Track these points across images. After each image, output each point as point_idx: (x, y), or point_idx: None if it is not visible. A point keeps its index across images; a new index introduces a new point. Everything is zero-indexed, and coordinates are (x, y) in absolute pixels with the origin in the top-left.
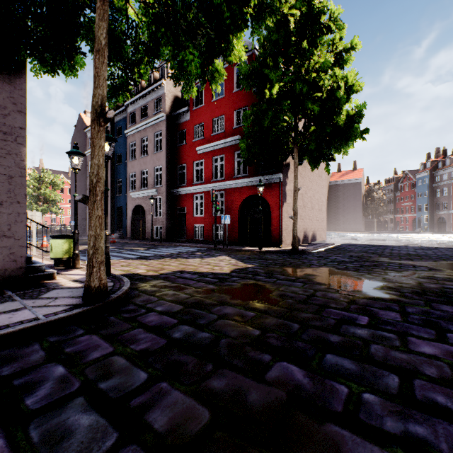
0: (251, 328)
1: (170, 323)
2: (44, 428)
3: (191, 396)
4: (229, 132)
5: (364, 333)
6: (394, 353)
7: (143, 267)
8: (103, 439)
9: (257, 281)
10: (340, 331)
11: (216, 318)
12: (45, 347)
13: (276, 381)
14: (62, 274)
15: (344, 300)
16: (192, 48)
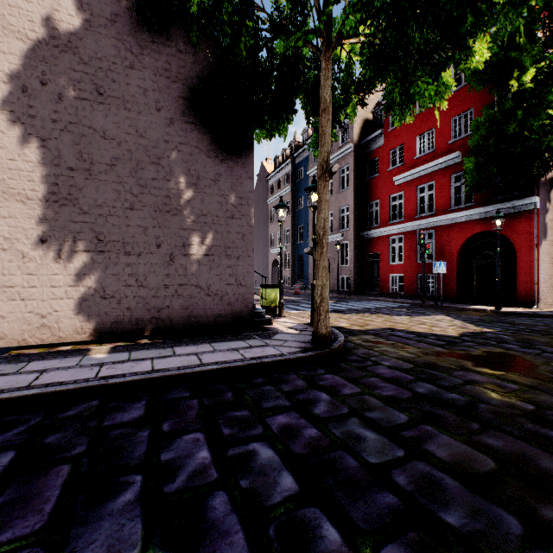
0: (518, 400)
1: (405, 378)
2: (340, 430)
3: (464, 444)
4: (442, 149)
5: None
6: None
7: (343, 320)
8: (393, 450)
9: (506, 350)
10: None
11: (461, 382)
12: (301, 378)
13: None
14: (274, 321)
15: None
16: (424, 77)
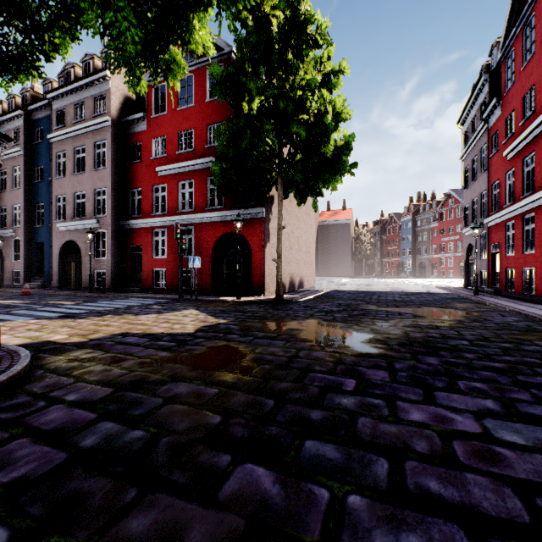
0: (210, 413)
1: (83, 420)
2: None
3: None
4: (200, 151)
5: (350, 402)
6: (383, 426)
7: (65, 330)
8: None
9: (228, 342)
10: (324, 403)
11: (161, 403)
12: None
13: (233, 499)
14: None
15: (330, 360)
16: (127, 12)
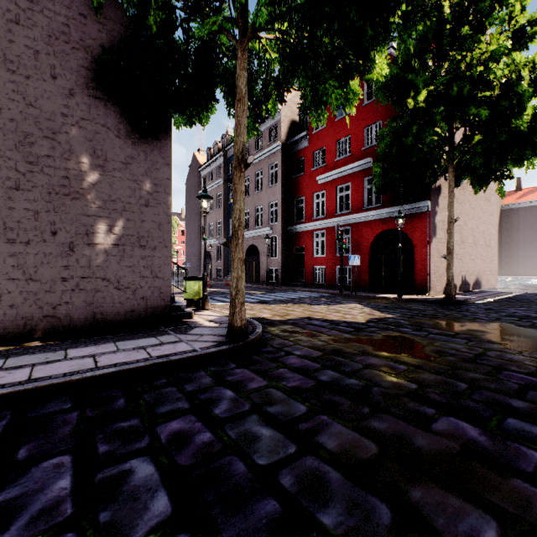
0: (405, 381)
1: (313, 366)
2: (236, 431)
3: (354, 431)
4: (357, 154)
5: None
6: None
7: (267, 311)
8: (285, 447)
9: (402, 333)
10: (526, 397)
11: (361, 367)
12: (210, 374)
13: (444, 433)
14: (196, 314)
15: (530, 364)
16: (331, 79)
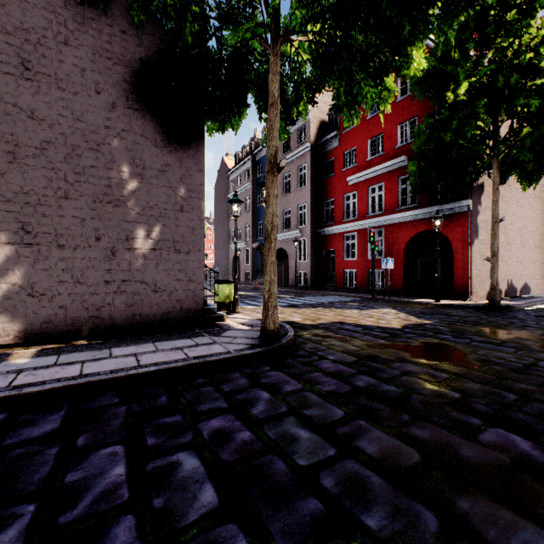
0: (447, 389)
1: (347, 371)
2: (275, 432)
3: (394, 437)
4: (391, 153)
5: None
6: None
7: (297, 315)
8: (324, 450)
9: (441, 340)
10: None
11: (398, 373)
12: (245, 376)
13: (492, 444)
14: (228, 317)
15: None
16: (366, 78)
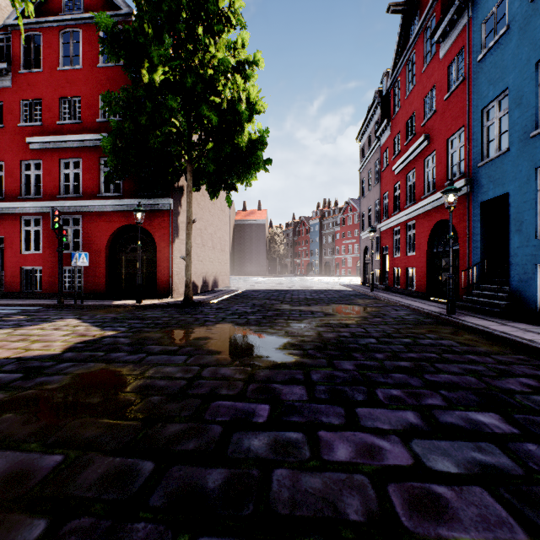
0: (28, 516)
1: None
2: None
3: None
4: (91, 125)
5: (263, 443)
6: (305, 480)
7: None
8: None
9: (109, 363)
10: (228, 453)
11: None
12: None
13: None
14: None
15: (240, 377)
16: None
